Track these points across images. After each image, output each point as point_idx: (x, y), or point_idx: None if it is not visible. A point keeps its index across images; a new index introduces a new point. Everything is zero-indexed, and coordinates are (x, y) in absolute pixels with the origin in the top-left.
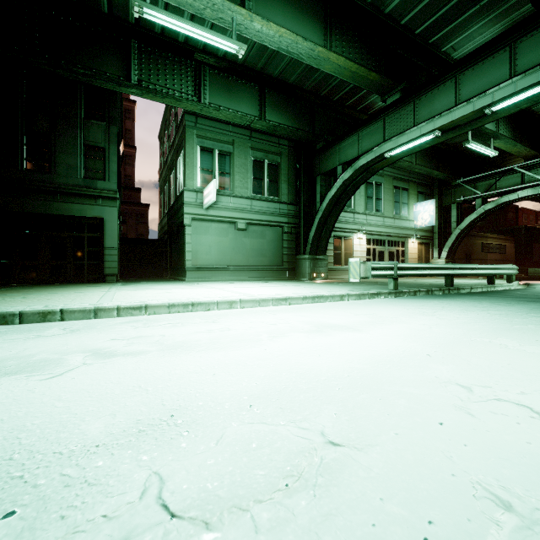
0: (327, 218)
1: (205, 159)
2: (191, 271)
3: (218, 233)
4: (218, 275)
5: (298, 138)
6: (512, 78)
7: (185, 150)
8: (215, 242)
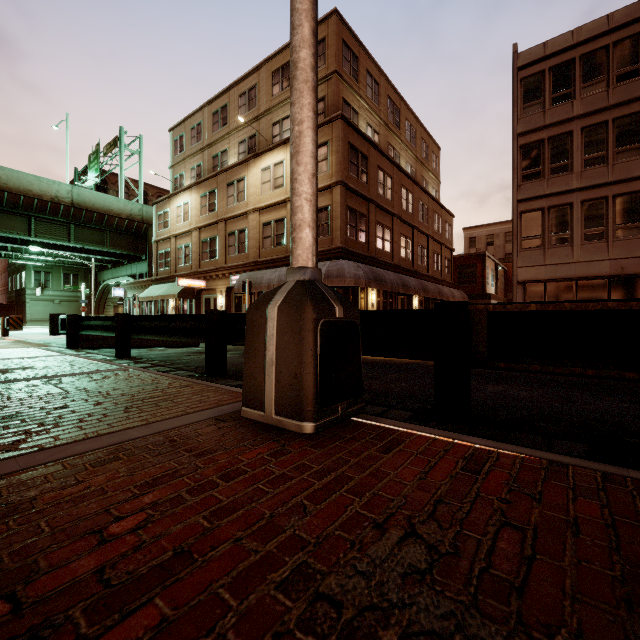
0: (101, 300)
1: (37, 275)
2: (30, 321)
3: (45, 305)
4: (44, 323)
5: (86, 267)
6: (121, 277)
7: (26, 272)
8: (43, 309)
